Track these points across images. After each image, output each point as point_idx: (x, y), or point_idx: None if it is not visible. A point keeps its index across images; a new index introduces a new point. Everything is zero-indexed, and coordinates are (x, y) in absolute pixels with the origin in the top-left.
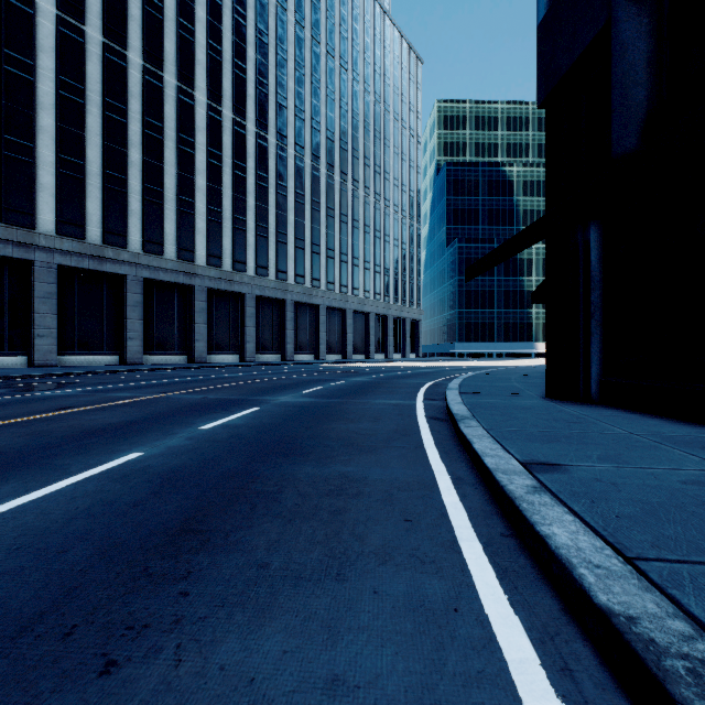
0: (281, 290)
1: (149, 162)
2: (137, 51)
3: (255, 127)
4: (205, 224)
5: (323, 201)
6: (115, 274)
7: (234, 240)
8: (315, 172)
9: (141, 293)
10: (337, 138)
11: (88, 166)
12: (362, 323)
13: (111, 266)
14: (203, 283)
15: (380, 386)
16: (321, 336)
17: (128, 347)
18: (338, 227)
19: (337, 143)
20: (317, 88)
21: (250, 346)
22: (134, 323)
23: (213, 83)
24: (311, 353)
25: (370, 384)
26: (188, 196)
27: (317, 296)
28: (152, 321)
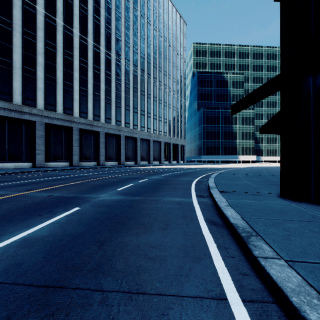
0: (118, 130)
1: (48, 63)
2: (41, 5)
3: (104, 49)
4: (78, 96)
5: (139, 87)
6: (29, 120)
7: (93, 105)
8: (135, 73)
9: (44, 130)
10: (146, 57)
11: (14, 64)
12: (158, 146)
13: (27, 116)
14: (77, 126)
15: (167, 183)
16: (138, 152)
17: (36, 158)
18: (146, 100)
19: (146, 59)
20: (136, 32)
21: (102, 157)
22: (40, 146)
23: (82, 25)
24: (133, 161)
25: (161, 182)
26: (70, 82)
27: (136, 133)
28: (50, 145)
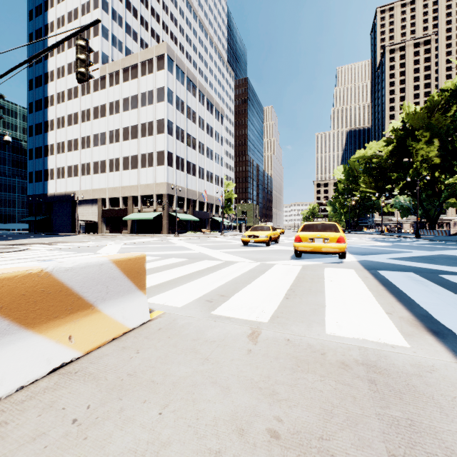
0: None
1: None
2: None
3: None
4: None
5: None
6: None
7: None
8: None
9: None
10: None
11: None
12: None
13: None
14: None
15: None
16: None
17: None
18: None
19: None
20: None
21: None
22: None
23: None
24: None
25: None
26: None
27: None
28: None
